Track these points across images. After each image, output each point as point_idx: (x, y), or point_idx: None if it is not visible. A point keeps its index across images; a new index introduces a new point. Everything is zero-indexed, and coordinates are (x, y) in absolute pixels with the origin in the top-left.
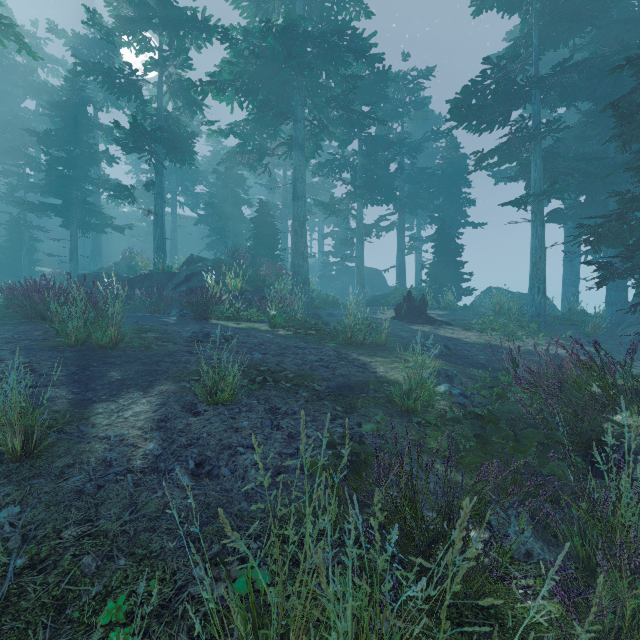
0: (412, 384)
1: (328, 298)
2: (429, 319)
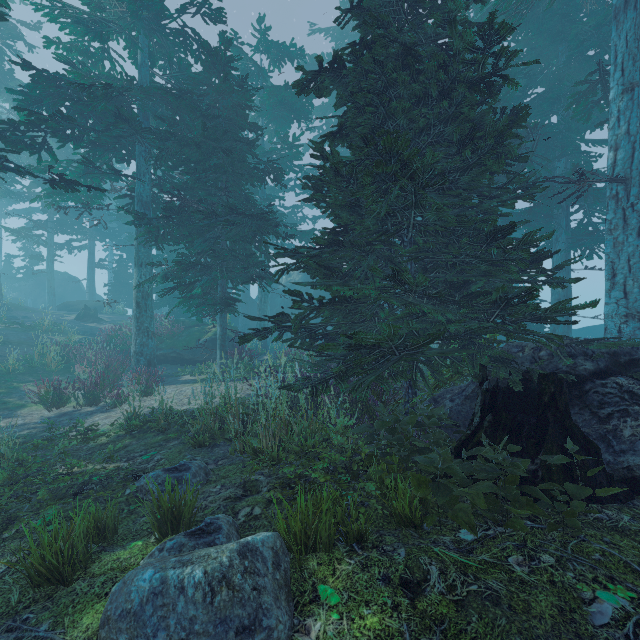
0: (68, 339)
1: (19, 304)
2: (98, 320)
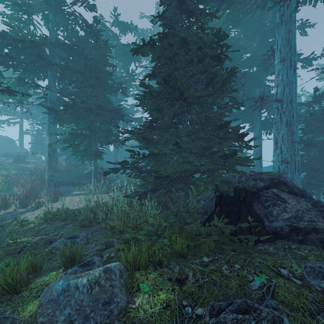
0: (9, 173)
1: None
2: (25, 162)
